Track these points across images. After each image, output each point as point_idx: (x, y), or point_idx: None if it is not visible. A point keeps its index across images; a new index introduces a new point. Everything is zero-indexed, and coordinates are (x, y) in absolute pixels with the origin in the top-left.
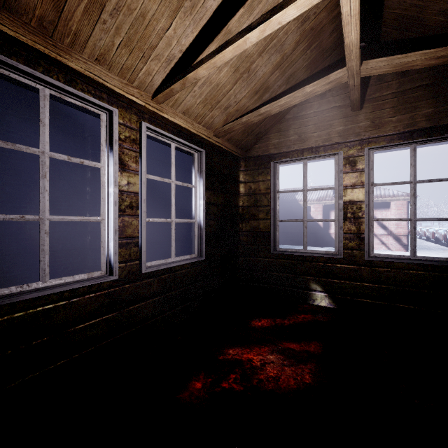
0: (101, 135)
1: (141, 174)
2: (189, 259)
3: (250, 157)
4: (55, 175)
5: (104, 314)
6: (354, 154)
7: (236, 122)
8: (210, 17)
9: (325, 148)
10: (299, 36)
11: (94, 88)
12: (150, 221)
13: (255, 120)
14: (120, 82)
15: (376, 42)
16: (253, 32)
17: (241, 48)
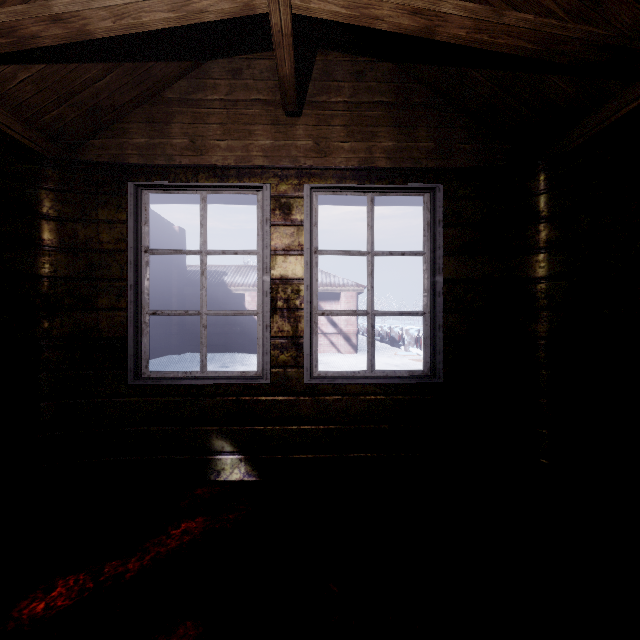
0: None
1: None
2: None
3: (74, 161)
4: None
5: None
6: (289, 192)
7: None
8: None
9: (239, 173)
10: None
11: None
12: None
13: (44, 37)
14: None
15: None
16: None
17: None
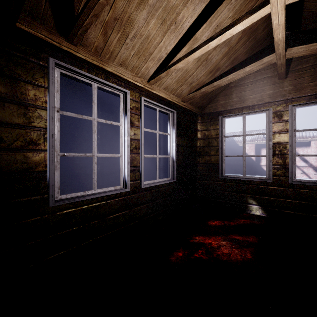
0: (120, 106)
1: (141, 128)
2: (166, 180)
3: (204, 113)
4: (80, 128)
5: (122, 211)
6: (281, 109)
7: (197, 92)
8: (185, 32)
9: (258, 106)
10: (241, 34)
11: (117, 80)
12: (145, 156)
13: (209, 90)
14: (131, 75)
15: (298, 30)
16: (213, 41)
17: (205, 50)
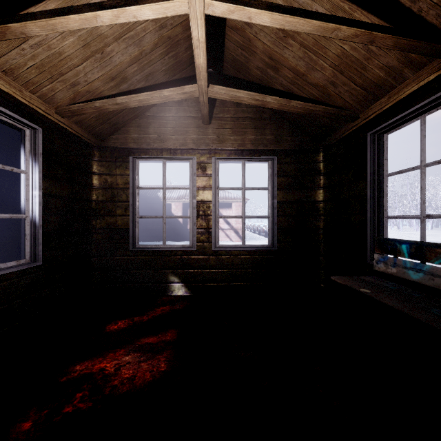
0: None
1: None
2: (15, 266)
3: (106, 147)
4: None
5: None
6: (205, 161)
7: (87, 105)
8: None
9: (182, 152)
10: (157, 38)
11: None
12: None
13: (111, 108)
14: None
15: (221, 72)
16: (105, 12)
17: (91, 23)
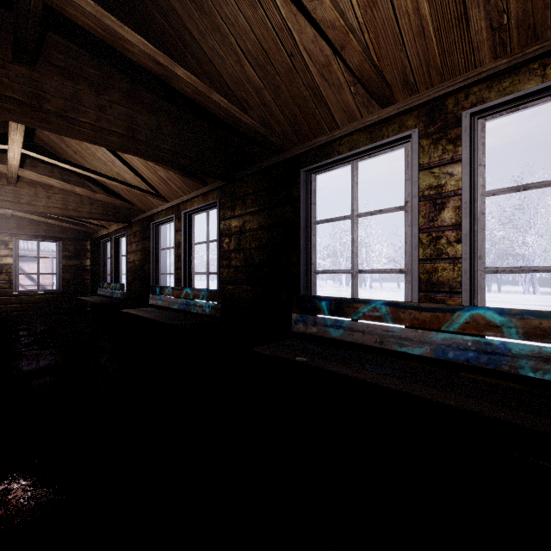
0: None
1: None
2: None
3: None
4: None
5: None
6: (8, 240)
7: None
8: None
9: None
10: None
11: None
12: None
13: None
14: None
15: None
16: None
17: None
